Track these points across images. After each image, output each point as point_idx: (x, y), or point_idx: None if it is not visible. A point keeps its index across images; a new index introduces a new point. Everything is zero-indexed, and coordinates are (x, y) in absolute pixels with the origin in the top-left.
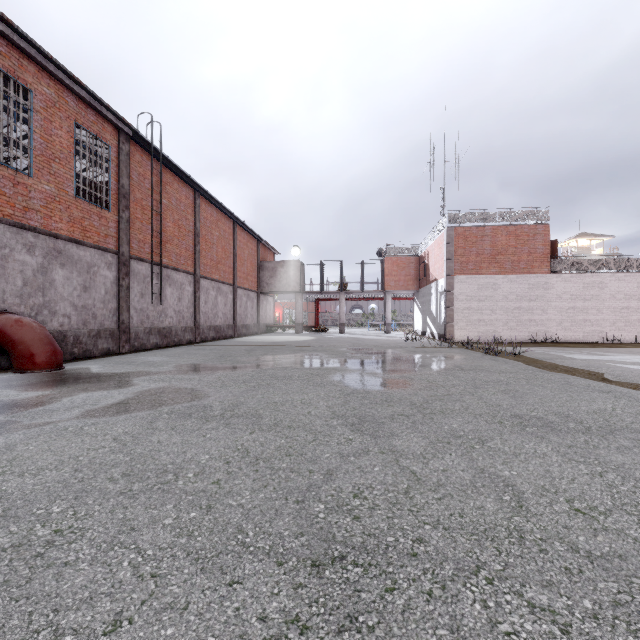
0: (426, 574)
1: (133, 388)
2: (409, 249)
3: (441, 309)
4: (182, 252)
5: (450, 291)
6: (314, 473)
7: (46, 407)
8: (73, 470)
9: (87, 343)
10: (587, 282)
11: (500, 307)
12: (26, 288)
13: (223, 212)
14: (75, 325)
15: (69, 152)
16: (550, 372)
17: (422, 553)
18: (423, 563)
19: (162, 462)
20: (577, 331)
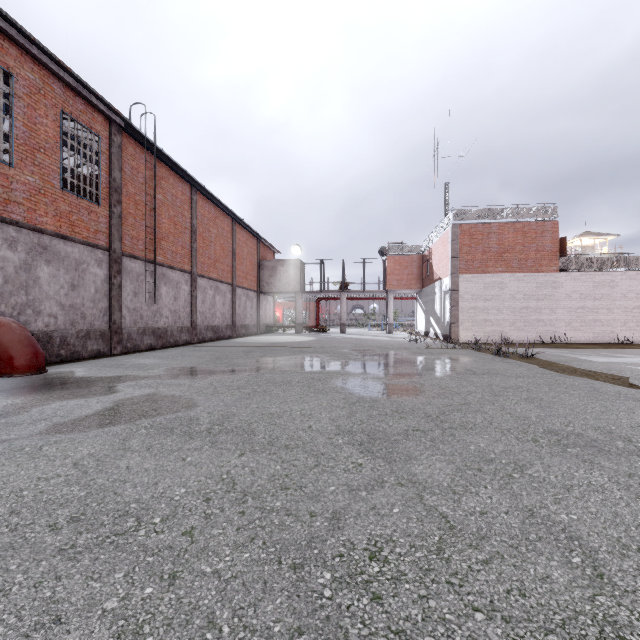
0: None
1: (114, 395)
2: (412, 247)
3: (446, 309)
4: (178, 250)
5: (455, 290)
6: (316, 517)
7: (9, 420)
8: (9, 512)
9: (75, 344)
10: (597, 281)
11: (507, 307)
12: (7, 286)
13: (221, 209)
14: (62, 325)
15: (55, 142)
16: (571, 376)
17: None
18: None
19: (125, 499)
20: (587, 331)
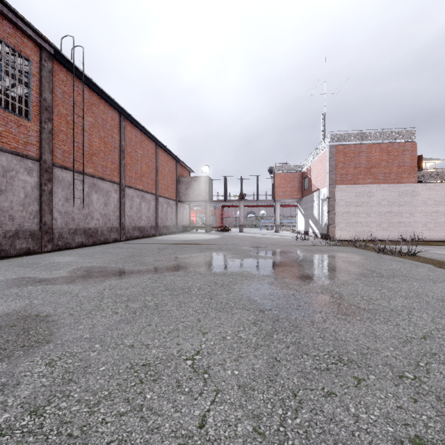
0: None
1: None
2: (294, 167)
3: (323, 213)
4: (108, 164)
5: (332, 198)
6: None
7: None
8: None
9: (2, 243)
10: None
11: (374, 211)
12: None
13: (146, 135)
14: None
15: None
16: None
17: None
18: None
19: None
20: (440, 231)
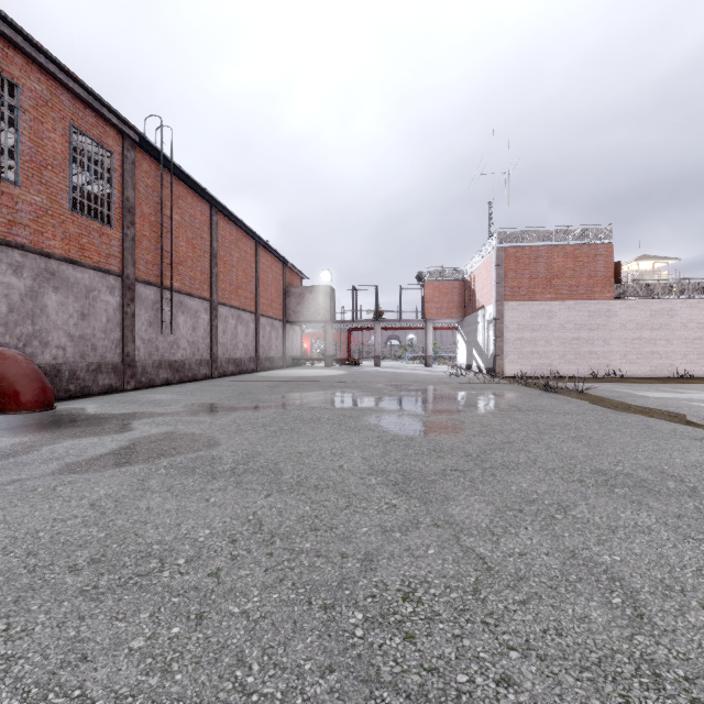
0: None
1: (130, 434)
2: (452, 273)
3: (489, 340)
4: (197, 275)
5: (500, 319)
6: (348, 558)
7: (18, 459)
8: (25, 553)
9: (85, 379)
10: (655, 309)
11: (556, 337)
12: (12, 315)
13: (244, 231)
14: (71, 358)
15: (64, 158)
16: (623, 413)
17: None
18: None
19: (147, 540)
20: (644, 365)
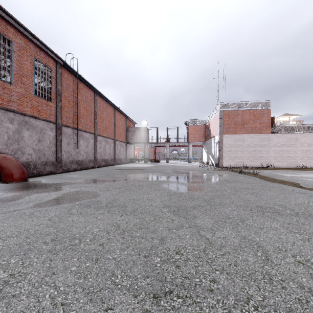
0: (219, 303)
1: (62, 191)
2: (200, 121)
3: (216, 151)
4: (88, 123)
5: (221, 142)
6: (154, 239)
7: (16, 201)
8: (25, 237)
9: (40, 168)
10: (289, 137)
11: (246, 150)
12: (9, 140)
13: (109, 103)
14: (34, 159)
15: (31, 72)
16: (273, 183)
17: (215, 289)
18: (216, 296)
19: (73, 232)
20: (284, 162)
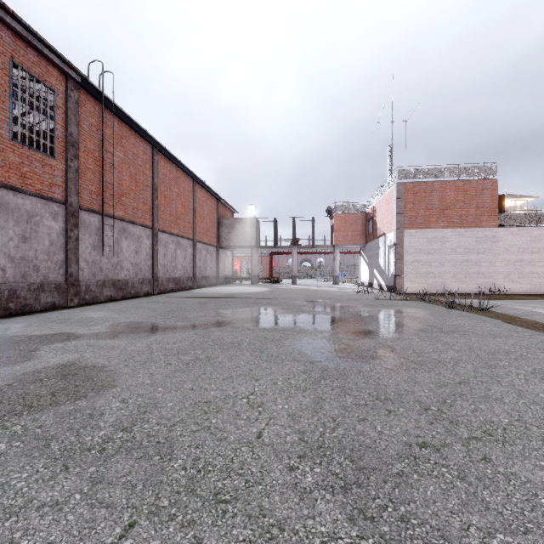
0: None
1: (22, 366)
2: (356, 206)
3: (390, 262)
4: (139, 206)
5: (400, 244)
6: None
7: None
8: None
9: (26, 297)
10: (534, 235)
11: (448, 260)
12: None
13: (182, 170)
14: (11, 278)
15: (3, 91)
16: None
17: None
18: None
19: None
20: (524, 283)
